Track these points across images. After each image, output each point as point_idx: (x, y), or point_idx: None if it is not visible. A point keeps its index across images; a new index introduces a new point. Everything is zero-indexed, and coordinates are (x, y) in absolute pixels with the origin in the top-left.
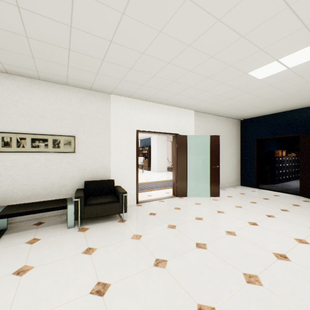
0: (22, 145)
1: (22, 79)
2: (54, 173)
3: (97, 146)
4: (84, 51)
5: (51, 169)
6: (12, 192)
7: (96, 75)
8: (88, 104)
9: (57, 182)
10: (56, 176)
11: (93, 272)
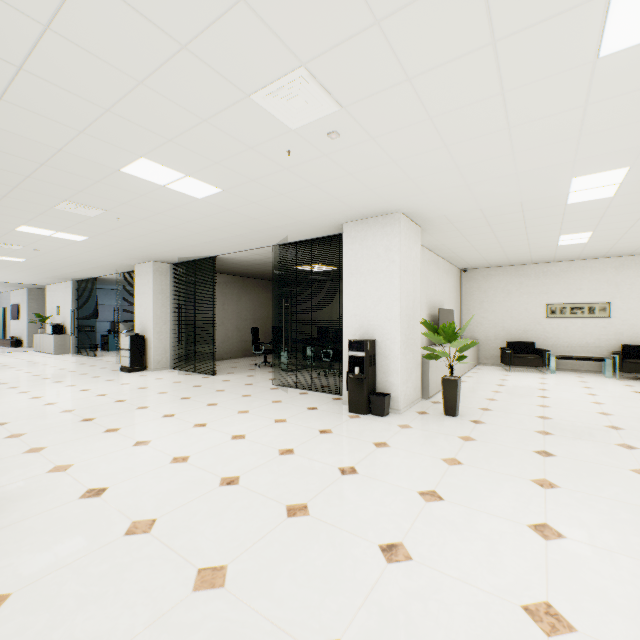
0: (562, 312)
1: (562, 264)
2: (588, 335)
3: (636, 310)
4: (622, 246)
5: (586, 331)
6: (556, 347)
7: (634, 250)
8: (625, 271)
9: (591, 343)
10: (590, 337)
11: (631, 389)
